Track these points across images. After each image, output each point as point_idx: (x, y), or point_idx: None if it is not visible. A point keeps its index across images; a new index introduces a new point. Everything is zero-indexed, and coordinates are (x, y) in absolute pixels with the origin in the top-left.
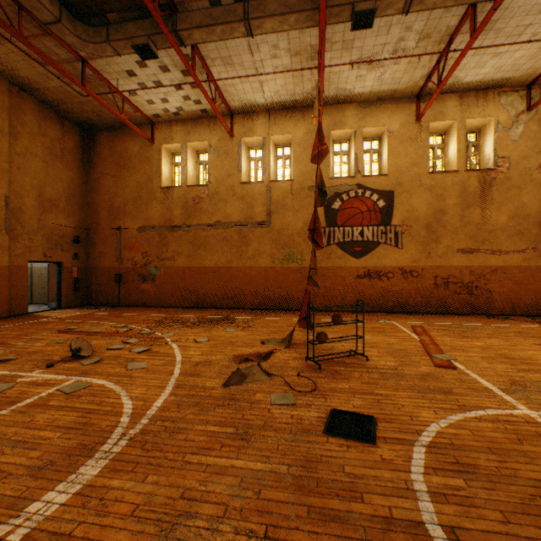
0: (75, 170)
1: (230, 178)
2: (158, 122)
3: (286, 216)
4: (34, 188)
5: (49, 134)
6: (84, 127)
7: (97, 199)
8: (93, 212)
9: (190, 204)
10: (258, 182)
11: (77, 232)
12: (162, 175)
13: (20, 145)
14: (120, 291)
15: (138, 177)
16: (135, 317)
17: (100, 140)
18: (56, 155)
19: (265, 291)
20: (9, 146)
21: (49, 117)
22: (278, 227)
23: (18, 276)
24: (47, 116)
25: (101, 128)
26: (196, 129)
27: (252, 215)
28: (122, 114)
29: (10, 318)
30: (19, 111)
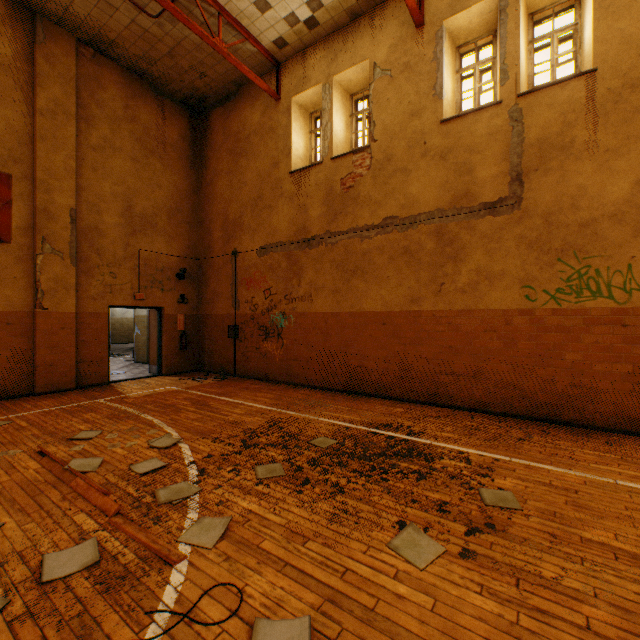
0: (181, 172)
1: (415, 120)
2: (285, 59)
3: (572, 174)
4: (117, 198)
5: (141, 120)
6: (195, 108)
7: (210, 213)
8: (205, 233)
9: (337, 193)
10: (484, 106)
11: (184, 264)
12: (292, 151)
13: (96, 135)
14: (235, 352)
15: (258, 164)
16: (224, 410)
17: (212, 123)
18: (151, 151)
19: (503, 369)
20: (79, 136)
21: (141, 94)
22: (544, 208)
23: (92, 328)
24: (138, 92)
25: (213, 105)
26: (347, 45)
27: (468, 191)
28: (216, 39)
29: (75, 391)
30: (94, 84)
